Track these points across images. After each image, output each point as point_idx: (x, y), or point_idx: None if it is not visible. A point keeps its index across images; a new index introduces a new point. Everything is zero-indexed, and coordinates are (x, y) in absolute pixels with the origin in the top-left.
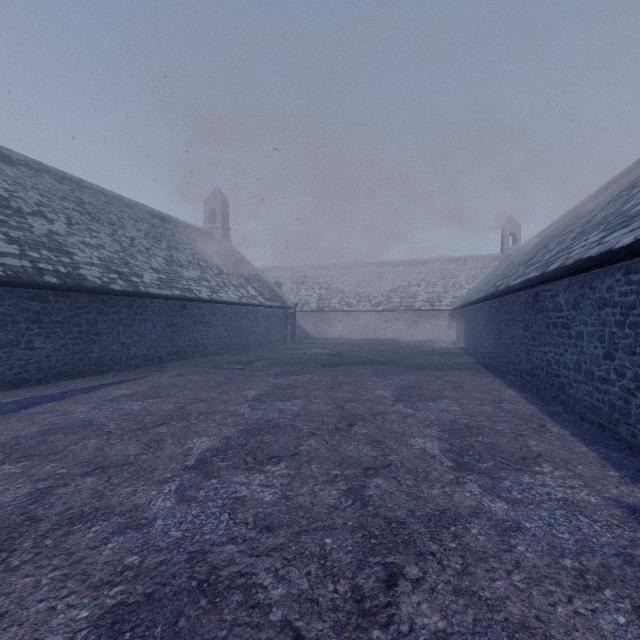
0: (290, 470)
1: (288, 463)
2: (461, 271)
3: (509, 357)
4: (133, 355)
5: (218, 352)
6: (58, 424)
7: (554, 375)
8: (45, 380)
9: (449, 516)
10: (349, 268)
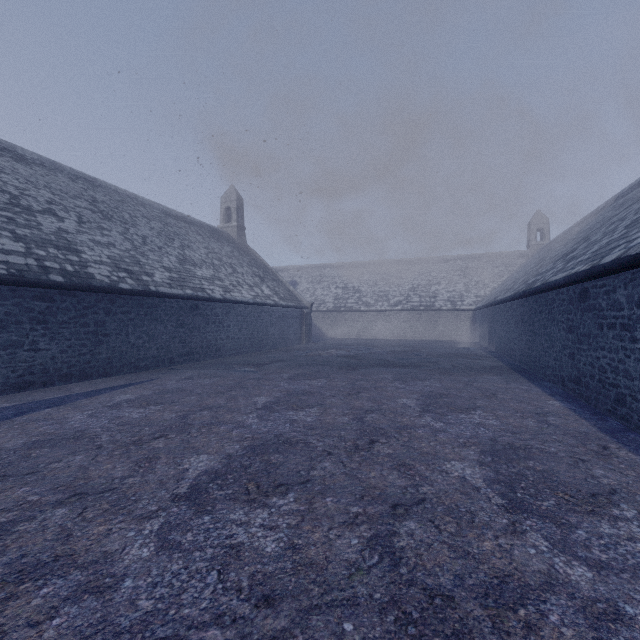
0: (300, 504)
1: (298, 494)
2: (484, 269)
3: (547, 361)
4: (143, 356)
5: (231, 353)
6: (48, 435)
7: (610, 384)
8: (50, 383)
9: (513, 588)
10: (366, 267)
